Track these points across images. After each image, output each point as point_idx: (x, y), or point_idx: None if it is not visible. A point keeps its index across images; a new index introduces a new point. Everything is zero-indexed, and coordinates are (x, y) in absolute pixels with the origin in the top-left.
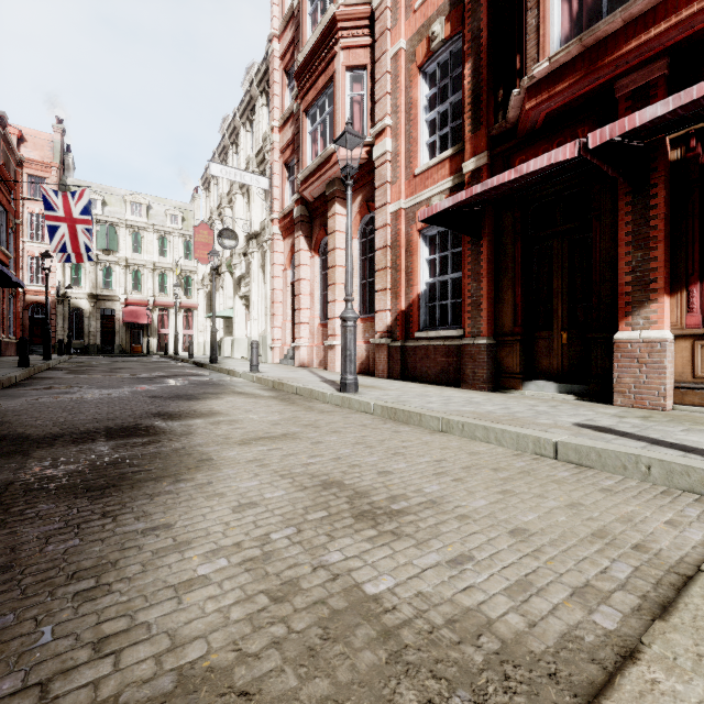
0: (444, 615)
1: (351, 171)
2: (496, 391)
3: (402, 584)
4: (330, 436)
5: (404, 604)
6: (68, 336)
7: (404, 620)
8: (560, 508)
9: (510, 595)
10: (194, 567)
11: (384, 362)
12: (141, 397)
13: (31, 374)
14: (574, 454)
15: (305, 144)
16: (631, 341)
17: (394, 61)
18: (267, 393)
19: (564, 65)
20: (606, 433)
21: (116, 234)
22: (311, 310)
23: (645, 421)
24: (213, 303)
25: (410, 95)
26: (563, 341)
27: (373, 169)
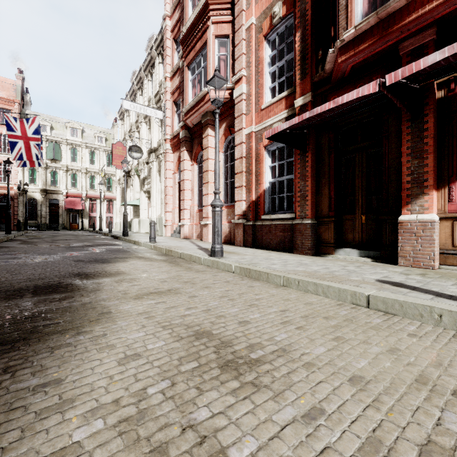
0: None
1: (218, 103)
2: (317, 255)
3: (264, 447)
4: (203, 290)
5: None
6: (25, 217)
7: None
8: (383, 354)
9: None
10: (70, 431)
11: (241, 235)
12: (68, 261)
13: None
14: (382, 305)
15: (187, 88)
16: (411, 221)
17: (247, 31)
18: (160, 257)
19: (365, 31)
20: (401, 288)
21: (60, 149)
22: (192, 200)
23: (424, 278)
24: (125, 195)
25: (259, 55)
26: (363, 221)
27: (233, 105)
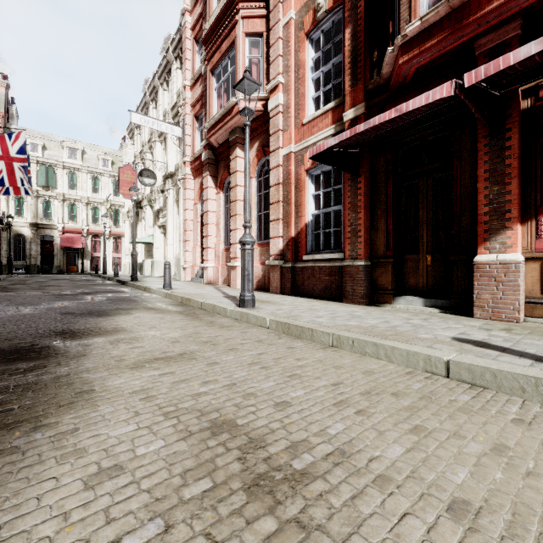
0: None
1: (249, 113)
2: (372, 304)
3: None
4: (227, 354)
5: None
6: (9, 258)
7: None
8: (487, 456)
9: None
10: None
11: (277, 280)
12: (53, 314)
13: None
14: (467, 374)
15: (211, 98)
16: (490, 263)
17: (285, 28)
18: (175, 308)
19: (433, 25)
20: (487, 349)
21: (54, 174)
22: (217, 237)
23: (511, 334)
24: (134, 230)
25: (299, 57)
26: (428, 263)
27: (268, 120)
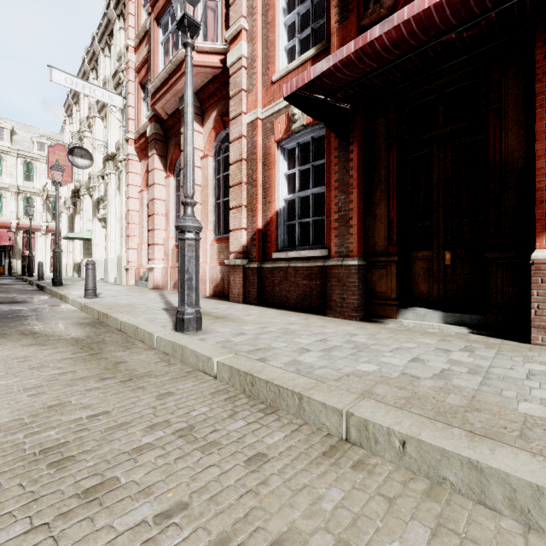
0: None
1: (191, 26)
2: (367, 319)
3: None
4: (54, 540)
5: None
6: None
7: None
8: None
9: None
10: None
11: (239, 285)
12: None
13: None
14: None
15: (156, 54)
16: None
17: None
18: (77, 331)
19: None
20: None
21: None
22: (166, 231)
23: None
24: (57, 220)
25: None
26: (446, 262)
27: (228, 81)
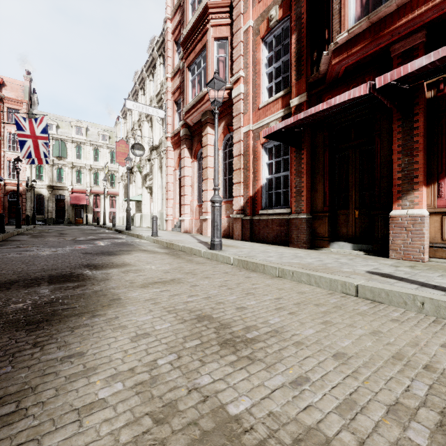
0: (292, 434)
1: (217, 104)
2: (312, 248)
3: (256, 405)
4: (203, 280)
5: (259, 424)
6: (33, 212)
7: (260, 441)
8: (366, 335)
9: (341, 414)
10: (96, 390)
11: (239, 230)
12: (77, 253)
13: (5, 238)
14: (370, 294)
15: (187, 88)
16: (401, 216)
17: (245, 34)
18: (162, 250)
19: (358, 35)
20: (389, 278)
21: (65, 147)
22: (192, 196)
23: (412, 269)
24: (128, 191)
25: (256, 56)
26: (356, 216)
27: (232, 105)
